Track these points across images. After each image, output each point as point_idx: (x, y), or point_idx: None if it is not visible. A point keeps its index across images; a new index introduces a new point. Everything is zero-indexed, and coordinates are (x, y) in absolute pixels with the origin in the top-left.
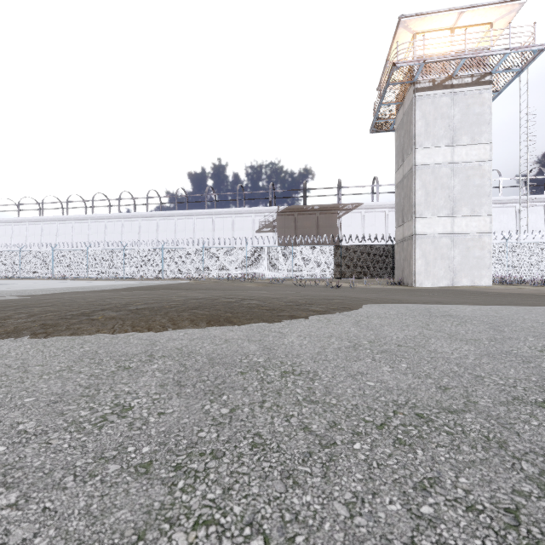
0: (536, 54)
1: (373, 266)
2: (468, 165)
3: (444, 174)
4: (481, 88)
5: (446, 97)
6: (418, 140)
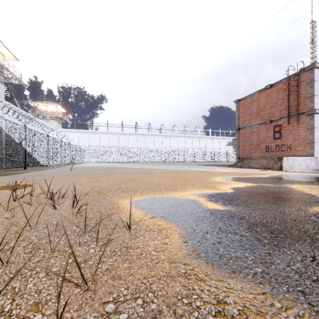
0: None
1: None
2: None
3: None
4: None
5: None
6: None
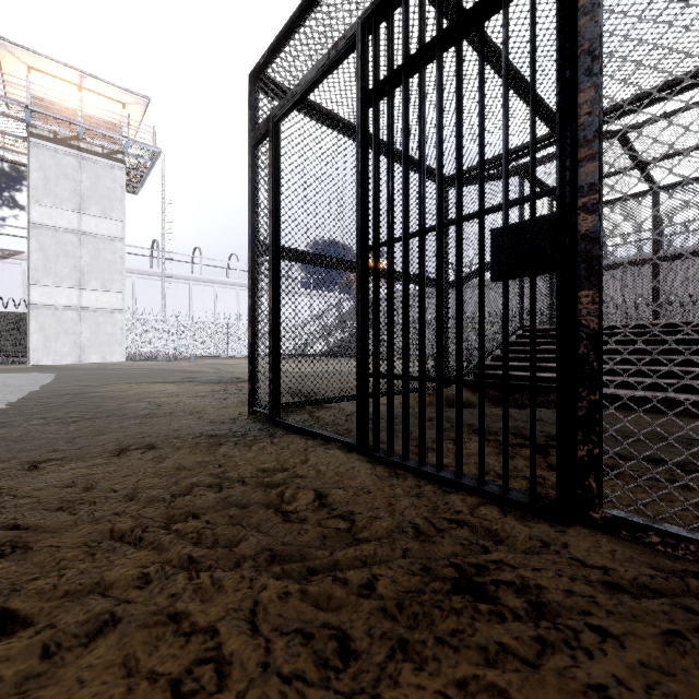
0: (157, 153)
1: (6, 341)
2: (99, 238)
3: (69, 240)
4: (113, 163)
5: (72, 158)
6: (34, 194)
